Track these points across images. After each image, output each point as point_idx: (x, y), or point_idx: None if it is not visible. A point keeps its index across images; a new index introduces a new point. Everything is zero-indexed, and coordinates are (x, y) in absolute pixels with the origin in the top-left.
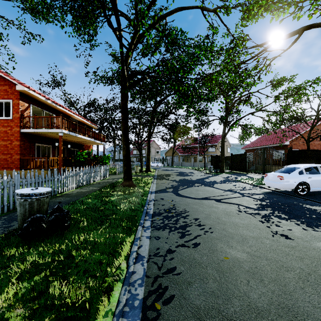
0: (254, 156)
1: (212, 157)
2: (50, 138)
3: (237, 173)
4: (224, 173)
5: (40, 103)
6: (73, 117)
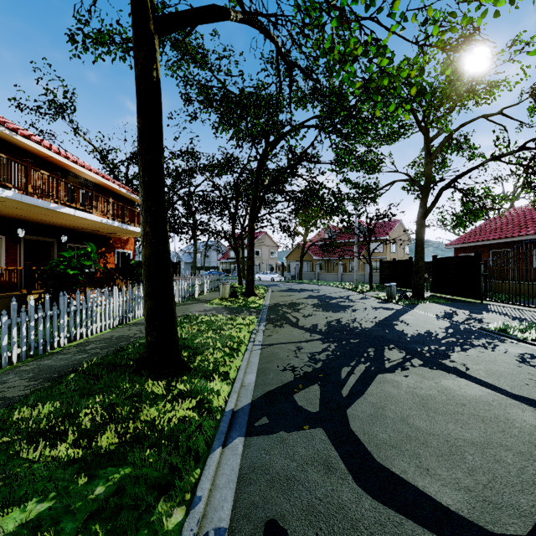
0: None
1: (384, 263)
2: (1, 216)
3: (457, 301)
4: (425, 301)
5: None
6: (78, 173)
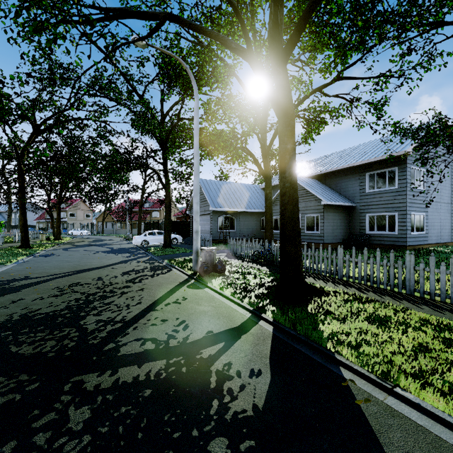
0: None
1: (145, 224)
2: None
3: None
4: None
5: None
6: None
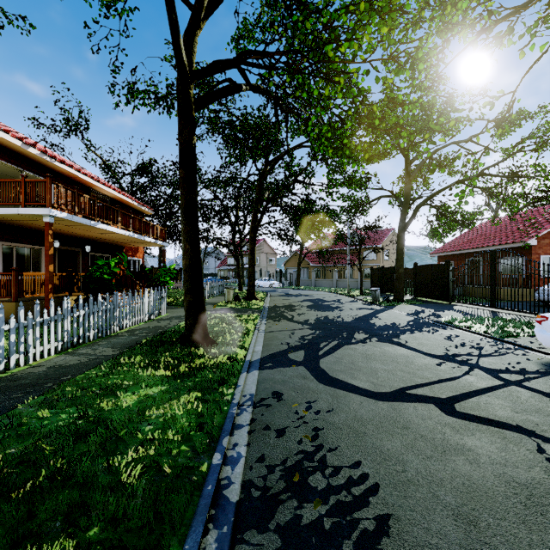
0: (457, 268)
1: (375, 270)
2: (41, 230)
3: (430, 303)
4: (404, 302)
5: (14, 153)
6: (98, 190)
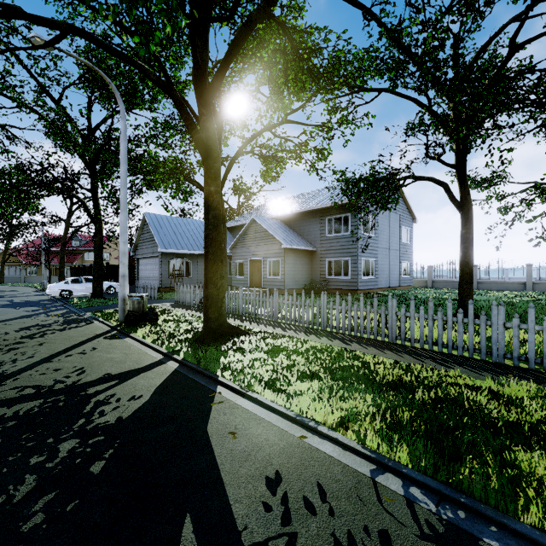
0: None
1: (72, 269)
2: None
3: None
4: None
5: None
6: None
